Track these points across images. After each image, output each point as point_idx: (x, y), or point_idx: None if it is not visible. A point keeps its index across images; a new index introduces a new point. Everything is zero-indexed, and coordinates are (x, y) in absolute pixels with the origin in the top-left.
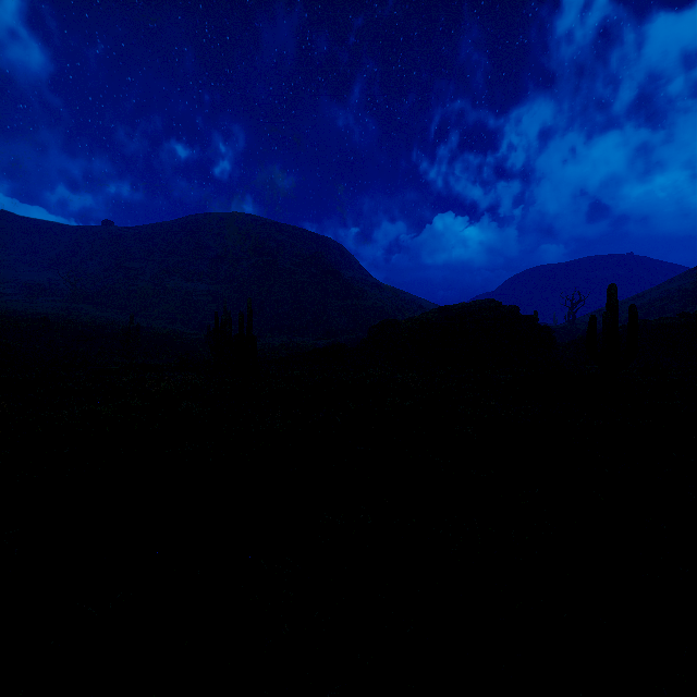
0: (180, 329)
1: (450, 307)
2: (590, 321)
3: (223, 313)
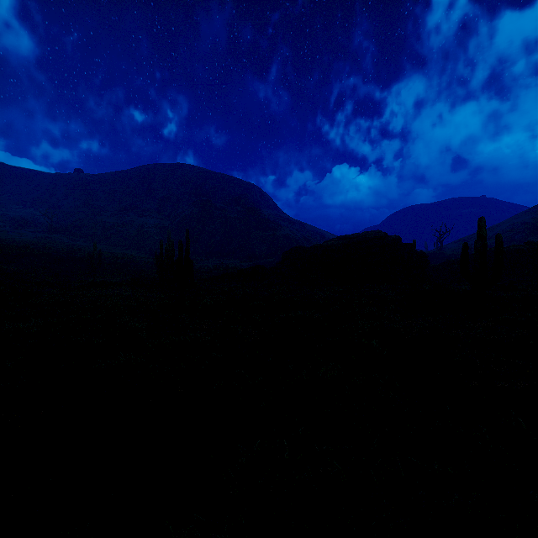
0: (134, 254)
1: (346, 237)
2: (463, 248)
3: (168, 241)
